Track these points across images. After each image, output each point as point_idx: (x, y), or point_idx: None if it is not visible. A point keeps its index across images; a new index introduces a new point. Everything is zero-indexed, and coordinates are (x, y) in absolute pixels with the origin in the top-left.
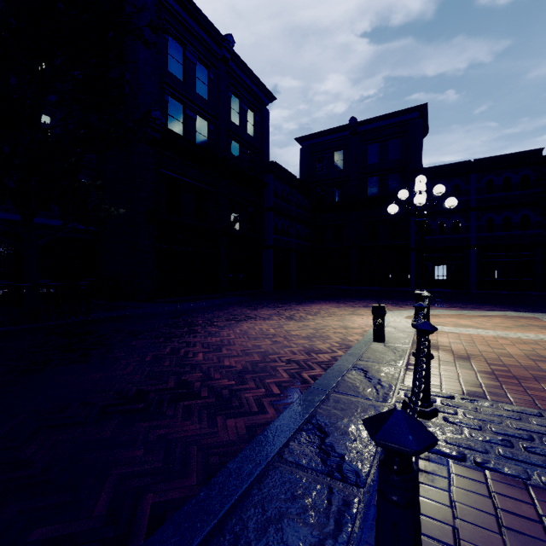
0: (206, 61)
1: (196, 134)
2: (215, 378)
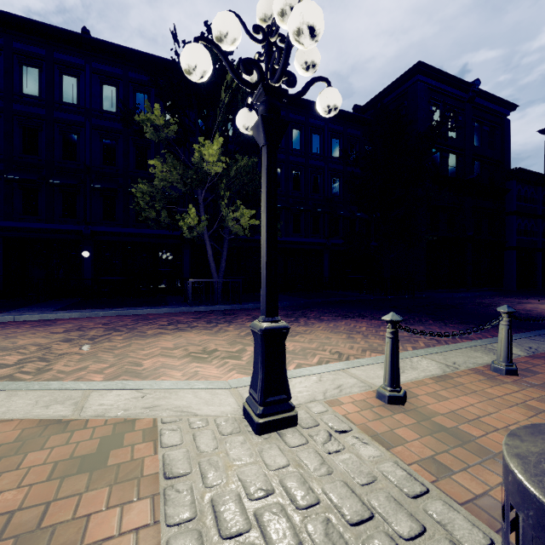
0: (456, 110)
1: (448, 168)
2: None
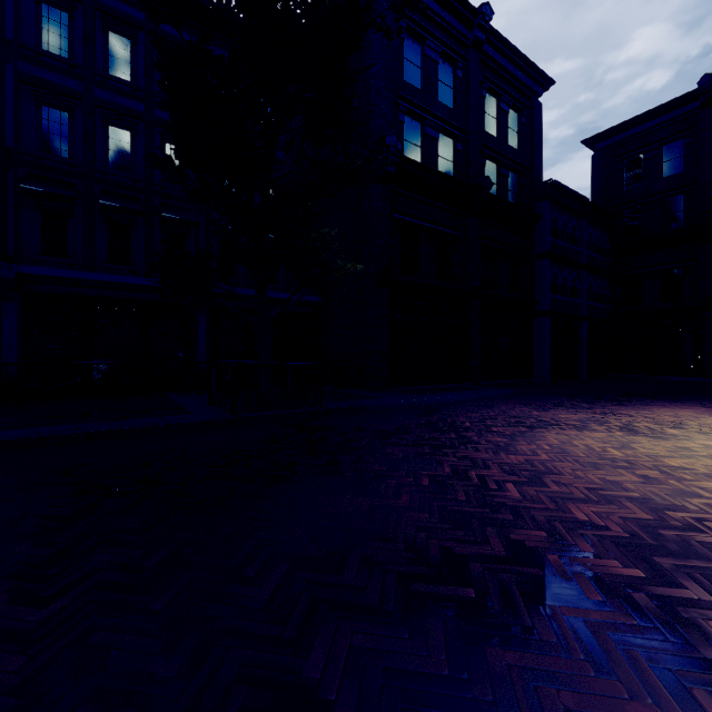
0: (451, 54)
1: (438, 159)
2: (582, 550)
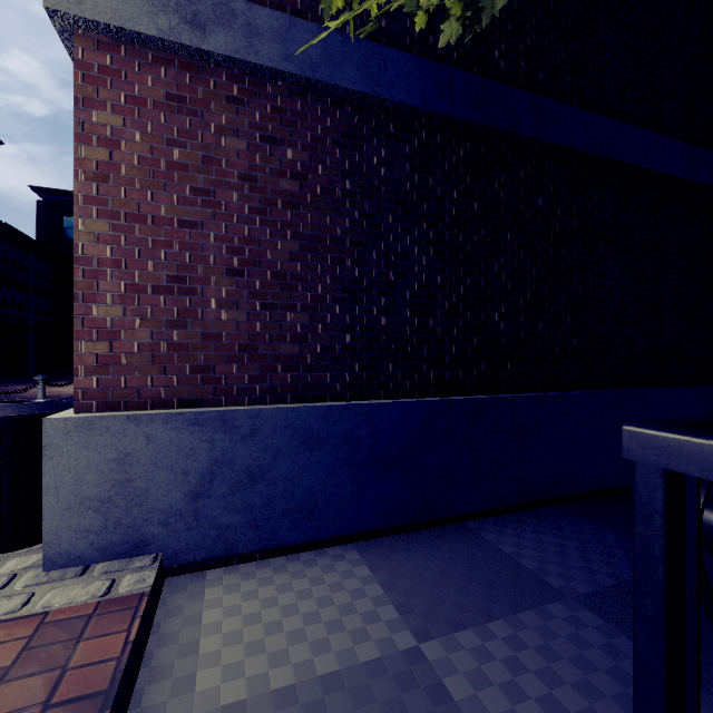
0: None
1: None
2: None
